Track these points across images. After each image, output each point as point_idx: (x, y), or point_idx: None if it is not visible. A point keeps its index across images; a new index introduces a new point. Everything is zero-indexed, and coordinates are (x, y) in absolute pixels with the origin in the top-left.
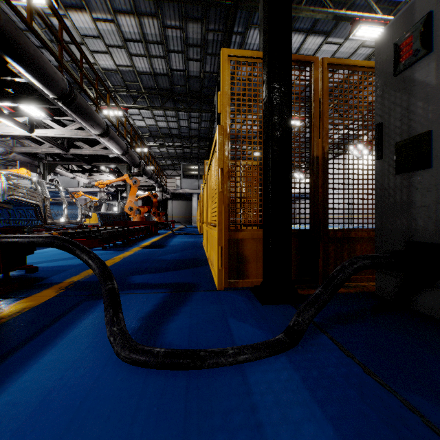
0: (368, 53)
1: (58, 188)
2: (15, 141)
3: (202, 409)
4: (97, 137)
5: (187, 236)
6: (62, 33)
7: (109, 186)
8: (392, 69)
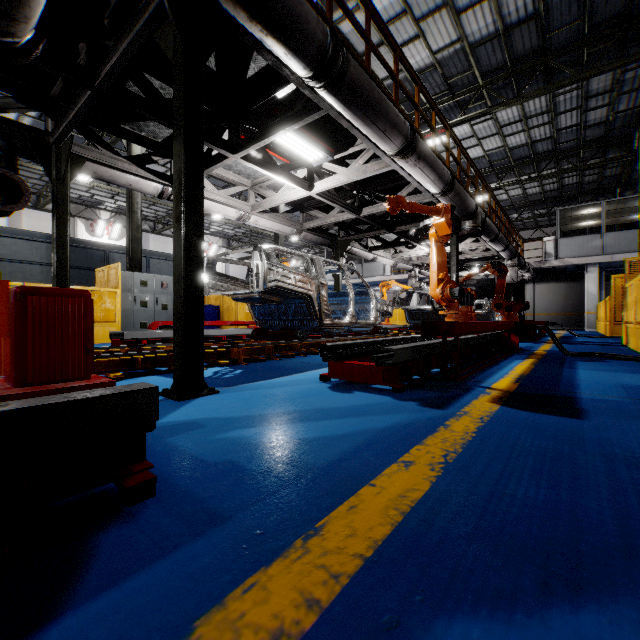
0: None
1: (342, 269)
2: (304, 216)
3: None
4: (396, 165)
5: (611, 362)
6: None
7: (423, 268)
8: None
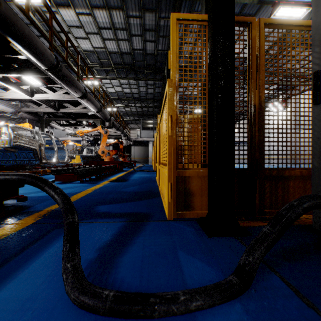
0: (284, 30)
1: (51, 137)
2: (22, 104)
3: None
4: (78, 99)
5: (144, 172)
6: (51, 21)
7: (89, 136)
8: None
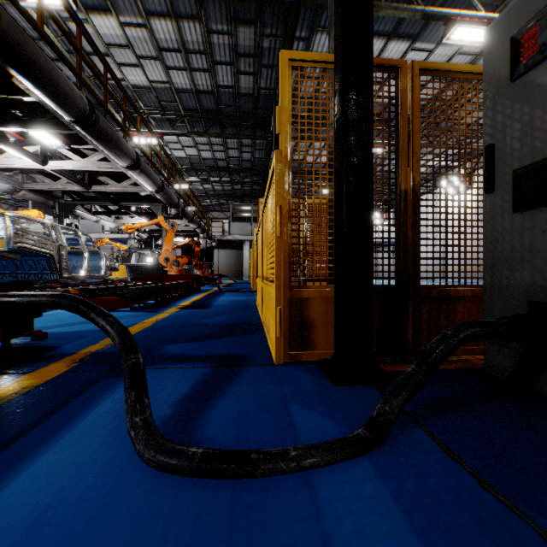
0: (466, 62)
1: (77, 234)
2: (25, 176)
3: (253, 540)
4: (125, 170)
5: (237, 293)
6: (81, 40)
7: (141, 232)
8: (508, 72)
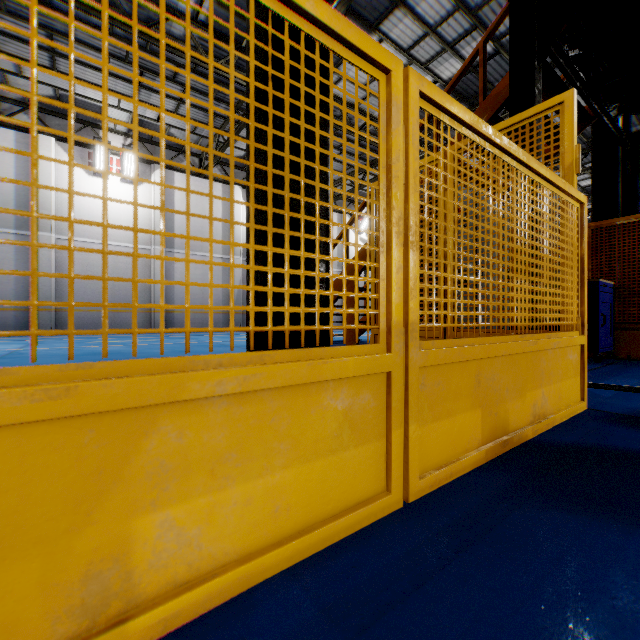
0: None
1: None
2: None
3: None
4: None
5: None
6: None
7: None
8: None
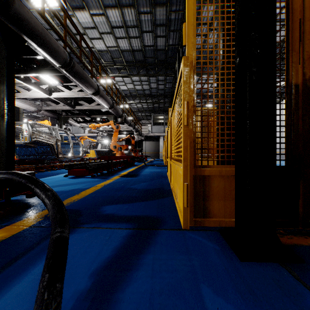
0: None
1: (67, 133)
2: (42, 103)
3: None
4: (91, 96)
5: (155, 167)
6: (66, 21)
7: (103, 132)
8: None
